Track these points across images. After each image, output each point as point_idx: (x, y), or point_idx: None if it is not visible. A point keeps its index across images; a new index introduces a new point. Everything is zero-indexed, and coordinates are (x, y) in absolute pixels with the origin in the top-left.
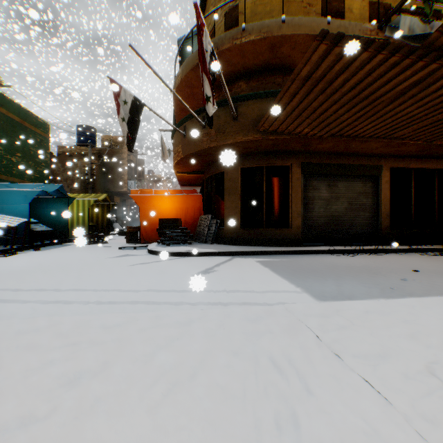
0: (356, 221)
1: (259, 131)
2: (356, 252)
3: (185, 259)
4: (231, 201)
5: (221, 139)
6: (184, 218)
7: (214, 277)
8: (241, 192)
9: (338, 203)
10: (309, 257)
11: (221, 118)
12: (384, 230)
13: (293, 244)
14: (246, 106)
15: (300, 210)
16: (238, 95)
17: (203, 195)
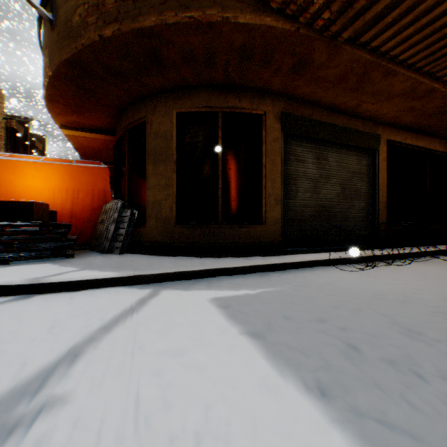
0: (350, 213)
1: (217, 3)
2: (360, 262)
3: (2, 314)
4: (159, 174)
5: (129, 17)
6: (71, 207)
7: None
8: (178, 157)
9: (328, 185)
10: (307, 277)
11: None
12: (382, 226)
13: (269, 252)
14: None
15: (278, 192)
16: None
17: (114, 171)
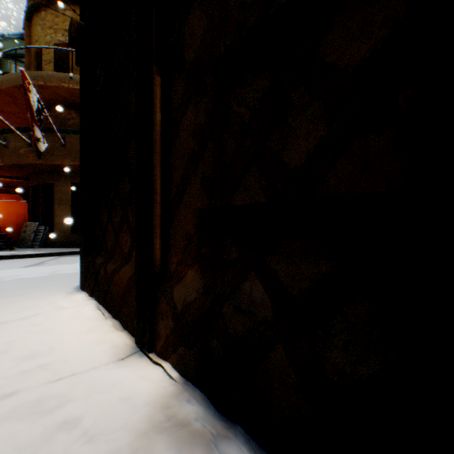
0: None
1: None
2: None
3: (10, 261)
4: (62, 209)
5: (50, 159)
6: (4, 224)
7: (40, 266)
8: (73, 202)
9: None
10: None
11: (50, 142)
12: None
13: None
14: (74, 138)
15: None
16: (67, 128)
17: (30, 201)
